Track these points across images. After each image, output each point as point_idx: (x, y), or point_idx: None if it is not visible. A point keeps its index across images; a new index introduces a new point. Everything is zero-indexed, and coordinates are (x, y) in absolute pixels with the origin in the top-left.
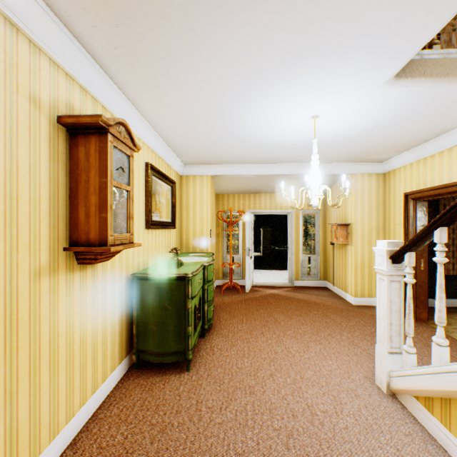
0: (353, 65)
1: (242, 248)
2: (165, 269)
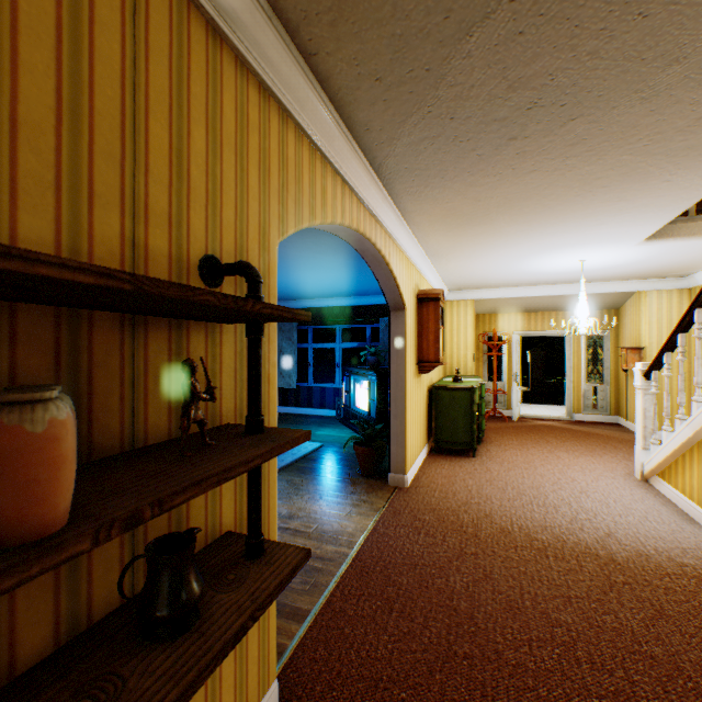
0: (603, 243)
1: (506, 374)
2: (452, 383)
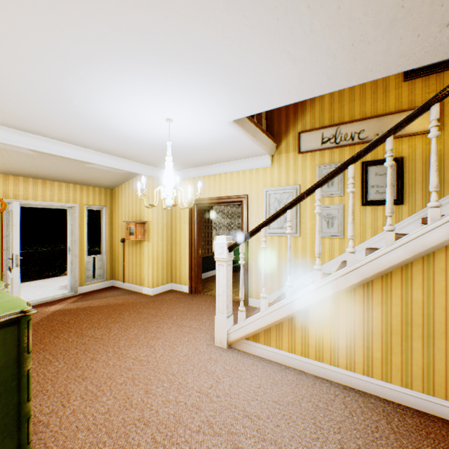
0: (231, 101)
1: None
2: None
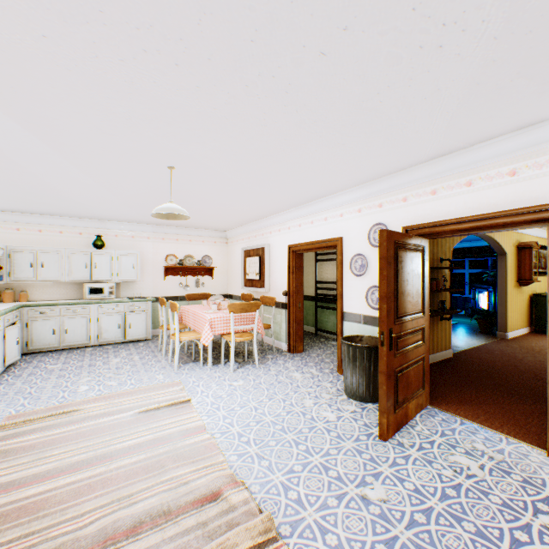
0: None
1: None
2: None
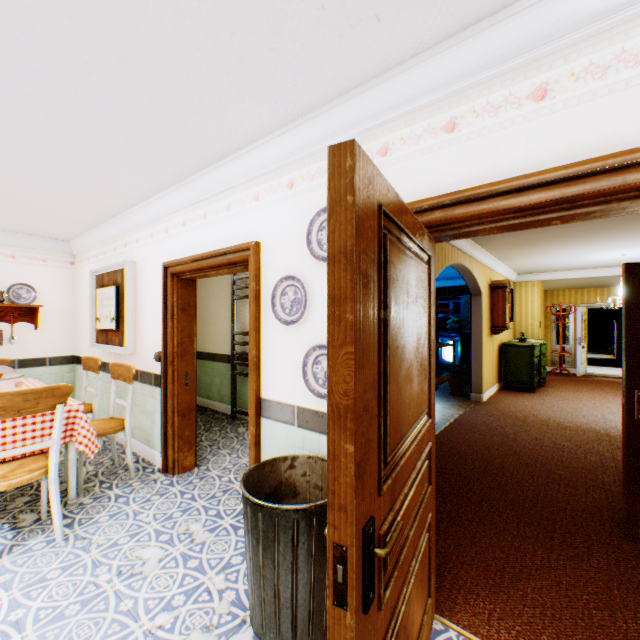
0: (630, 246)
1: (572, 339)
2: (517, 342)
